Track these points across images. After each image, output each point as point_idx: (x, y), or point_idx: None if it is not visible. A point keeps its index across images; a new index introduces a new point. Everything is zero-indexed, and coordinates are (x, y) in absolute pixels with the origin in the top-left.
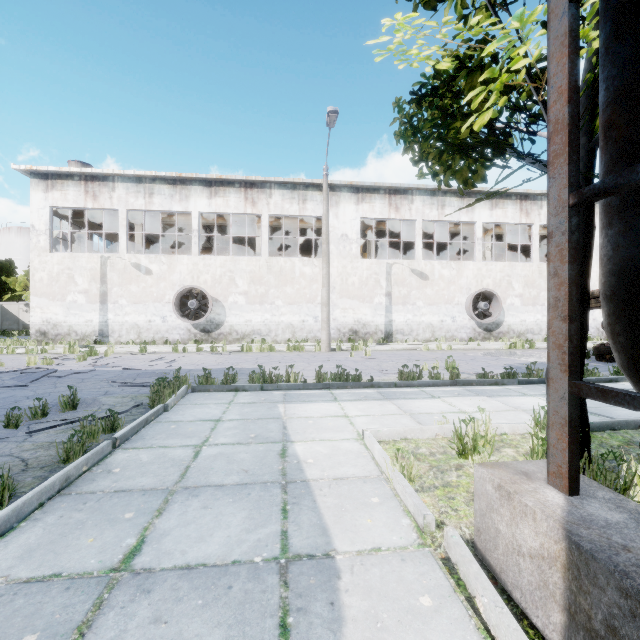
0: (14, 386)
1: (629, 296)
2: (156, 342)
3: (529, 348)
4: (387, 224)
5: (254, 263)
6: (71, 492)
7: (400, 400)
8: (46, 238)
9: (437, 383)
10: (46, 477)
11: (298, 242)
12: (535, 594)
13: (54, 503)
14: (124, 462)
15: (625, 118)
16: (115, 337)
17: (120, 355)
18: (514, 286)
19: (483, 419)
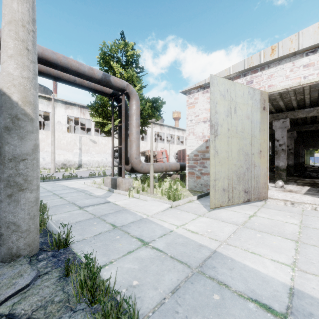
0: None
1: (119, 157)
2: None
3: None
4: (79, 119)
5: None
6: None
7: (90, 180)
8: None
9: (100, 176)
10: None
11: None
12: (109, 186)
13: None
14: None
15: (119, 138)
16: None
17: None
18: None
19: None
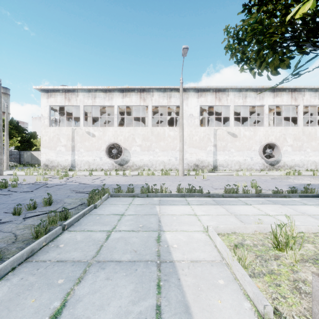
0: (26, 191)
1: None
2: (97, 170)
3: (298, 175)
4: (214, 108)
5: (144, 130)
6: (33, 260)
7: (227, 205)
8: (47, 120)
9: (248, 195)
10: (23, 248)
11: (167, 119)
12: None
13: (21, 267)
14: (67, 240)
15: None
16: (78, 167)
17: (79, 176)
18: (287, 140)
19: (283, 220)
